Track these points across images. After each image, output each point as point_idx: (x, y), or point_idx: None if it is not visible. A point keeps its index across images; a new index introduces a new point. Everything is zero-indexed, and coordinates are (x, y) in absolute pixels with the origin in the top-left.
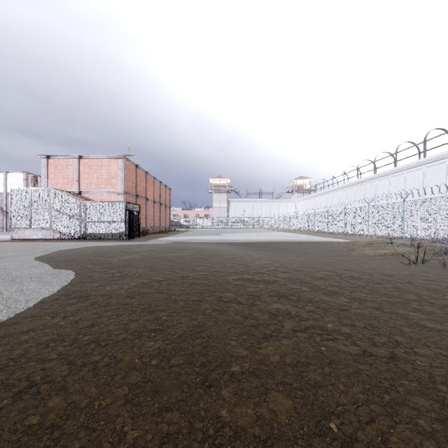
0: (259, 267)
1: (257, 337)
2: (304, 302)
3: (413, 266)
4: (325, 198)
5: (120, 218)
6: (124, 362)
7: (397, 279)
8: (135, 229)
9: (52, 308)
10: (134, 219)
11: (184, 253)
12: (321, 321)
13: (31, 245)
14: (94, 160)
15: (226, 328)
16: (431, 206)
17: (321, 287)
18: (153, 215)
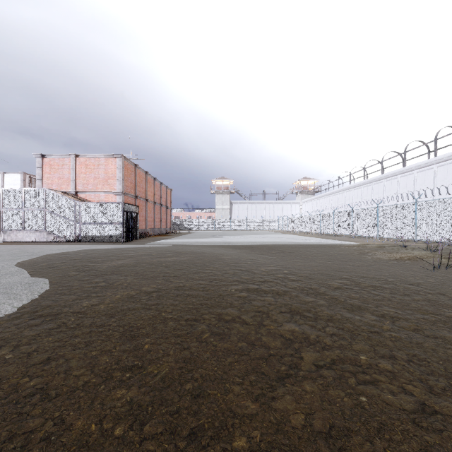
0: (265, 274)
1: (269, 377)
2: (324, 320)
3: (437, 272)
4: (330, 199)
5: (117, 219)
6: (73, 431)
7: (426, 289)
8: (134, 232)
9: (6, 332)
10: (133, 221)
11: (182, 258)
12: (350, 350)
13: (21, 248)
14: (91, 159)
15: (227, 363)
16: (446, 207)
17: (340, 299)
18: (153, 217)
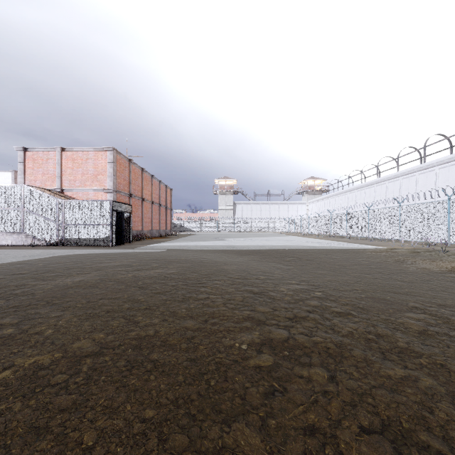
0: (291, 302)
1: None
2: None
3: None
4: (339, 199)
5: (106, 220)
6: None
7: None
8: (126, 234)
9: None
10: (125, 221)
11: (171, 270)
12: None
13: None
14: (79, 153)
15: None
16: None
17: (454, 370)
18: (151, 218)
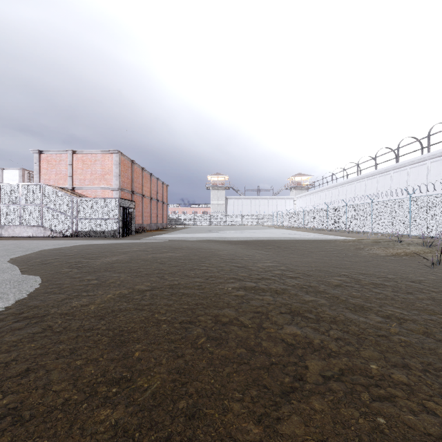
0: (262, 271)
1: (273, 391)
2: (327, 322)
3: (437, 269)
4: (323, 195)
5: (114, 214)
6: None
7: (428, 287)
8: (130, 227)
9: None
10: (129, 216)
11: (178, 254)
12: (359, 358)
13: (17, 243)
14: (88, 155)
15: (225, 373)
16: (441, 202)
17: (341, 298)
18: (150, 212)
